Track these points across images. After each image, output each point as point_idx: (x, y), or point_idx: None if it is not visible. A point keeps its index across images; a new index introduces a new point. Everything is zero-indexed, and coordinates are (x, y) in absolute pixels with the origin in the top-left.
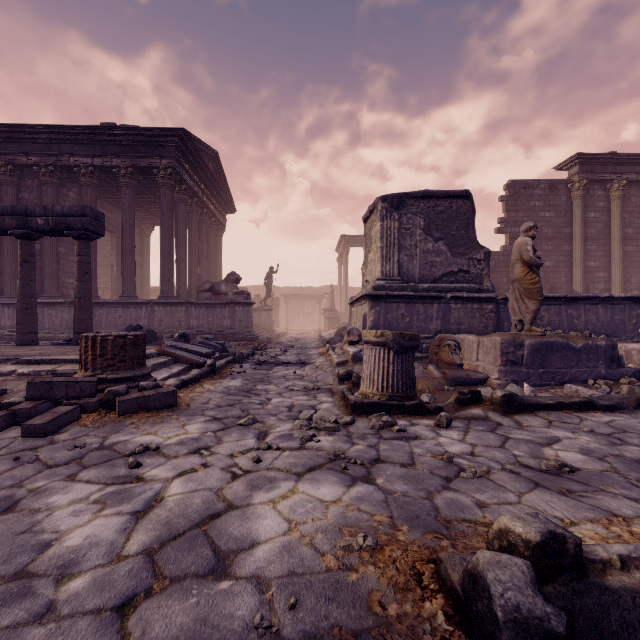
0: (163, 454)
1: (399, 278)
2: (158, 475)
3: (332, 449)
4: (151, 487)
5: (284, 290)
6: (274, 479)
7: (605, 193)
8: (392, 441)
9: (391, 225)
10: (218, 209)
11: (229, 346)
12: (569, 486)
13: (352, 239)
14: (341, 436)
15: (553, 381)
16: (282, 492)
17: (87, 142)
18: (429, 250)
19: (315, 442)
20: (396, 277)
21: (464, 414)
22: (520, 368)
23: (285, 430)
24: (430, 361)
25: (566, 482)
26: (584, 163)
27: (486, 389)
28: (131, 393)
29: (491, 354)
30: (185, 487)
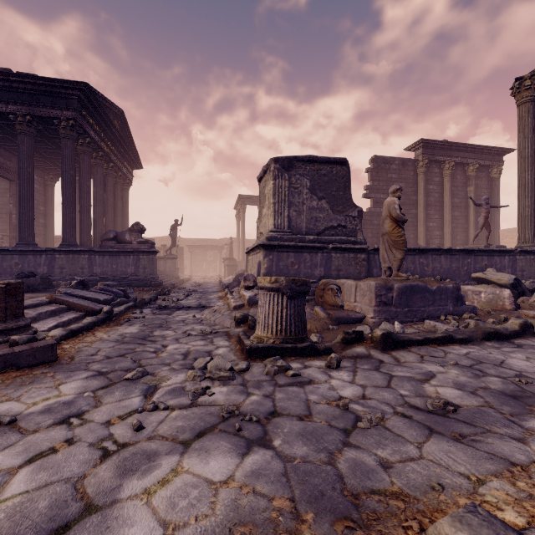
0: (19, 428)
1: (289, 230)
2: None
3: (226, 403)
4: None
5: (189, 241)
6: (155, 454)
7: (440, 171)
8: (287, 388)
9: (282, 184)
10: (124, 164)
11: (131, 292)
12: (459, 429)
13: (248, 198)
14: (236, 386)
15: (415, 318)
16: (162, 474)
17: None
18: (314, 207)
19: (208, 396)
20: (286, 229)
21: (350, 353)
22: (390, 308)
23: (177, 383)
24: (315, 303)
25: (455, 424)
26: (426, 147)
27: (364, 327)
28: None
29: (367, 296)
30: (32, 481)
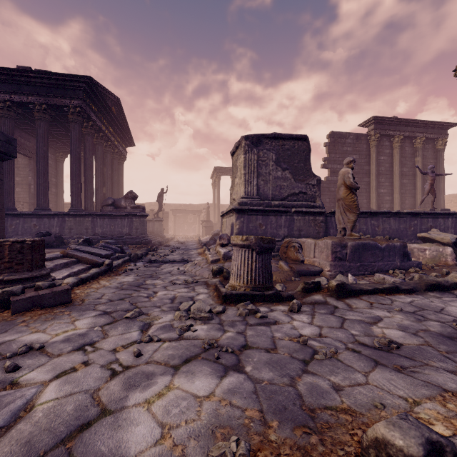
0: (47, 353)
1: (257, 197)
2: (35, 378)
3: (206, 337)
4: (23, 394)
5: (172, 206)
6: (152, 374)
7: (390, 144)
8: (256, 327)
9: (252, 157)
10: (120, 143)
11: (126, 248)
12: (401, 362)
13: (222, 170)
14: (214, 324)
15: (366, 271)
16: (158, 389)
17: (5, 81)
18: (279, 177)
19: (192, 332)
20: (255, 196)
21: (309, 300)
22: (344, 263)
23: (166, 321)
24: (280, 258)
25: (397, 358)
26: (377, 123)
27: (322, 279)
28: (27, 292)
29: (324, 253)
30: (60, 391)
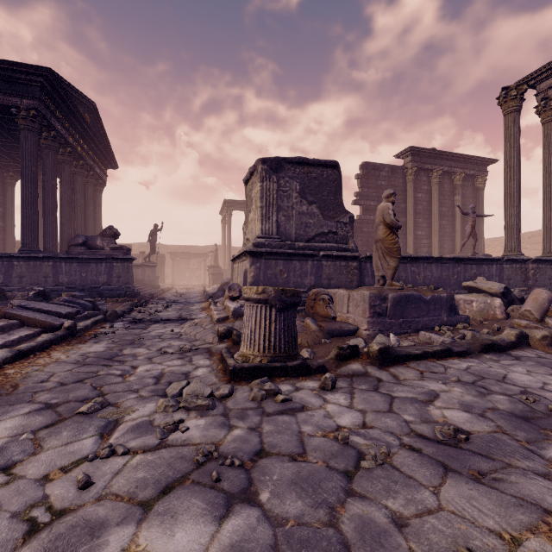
0: None
1: (278, 236)
2: None
3: (203, 441)
4: None
5: (171, 248)
6: (101, 526)
7: (428, 179)
8: (277, 417)
9: (270, 186)
10: (97, 163)
11: (102, 303)
12: (477, 464)
13: (234, 203)
14: (216, 416)
15: (410, 329)
16: None
17: None
18: (304, 212)
19: (181, 432)
20: (275, 235)
21: (345, 371)
22: (385, 319)
23: (144, 415)
24: (306, 314)
25: (471, 458)
26: (415, 154)
27: (358, 340)
28: None
29: (360, 307)
30: None
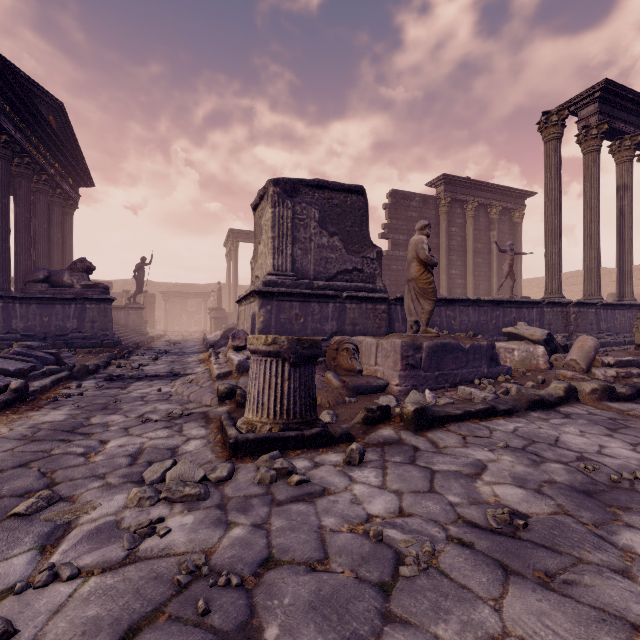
0: None
1: (293, 274)
2: None
3: (189, 548)
4: None
5: (163, 286)
6: None
7: (463, 212)
8: (290, 507)
9: (284, 213)
10: (66, 179)
11: (68, 356)
12: (542, 562)
13: (242, 234)
14: (209, 510)
15: (447, 383)
16: None
17: None
18: (324, 245)
19: (159, 537)
20: (289, 272)
21: (375, 438)
22: (419, 372)
23: (108, 514)
24: (326, 366)
25: (533, 552)
26: (448, 183)
27: (389, 398)
28: None
29: (391, 358)
30: None
